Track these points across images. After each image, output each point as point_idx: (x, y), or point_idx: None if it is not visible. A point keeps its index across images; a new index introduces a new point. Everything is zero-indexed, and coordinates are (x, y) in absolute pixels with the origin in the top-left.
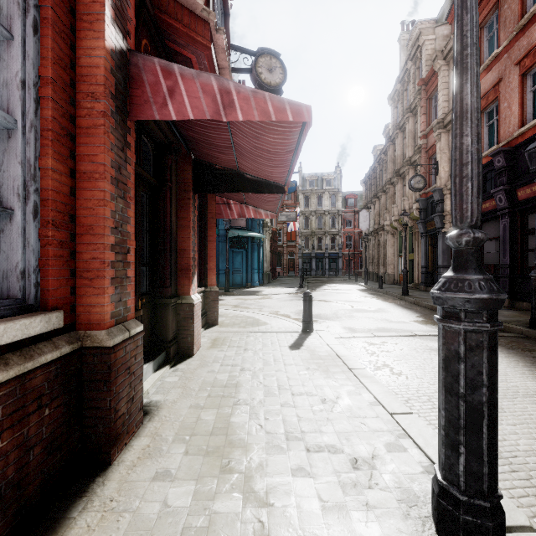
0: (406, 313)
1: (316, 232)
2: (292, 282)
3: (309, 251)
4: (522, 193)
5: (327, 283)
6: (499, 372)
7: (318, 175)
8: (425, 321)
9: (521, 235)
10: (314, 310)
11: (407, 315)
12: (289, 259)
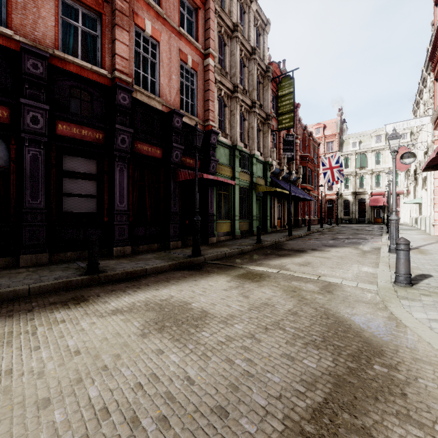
0: (156, 288)
1: None
2: None
3: None
4: (65, 128)
5: None
6: (306, 259)
7: None
8: (205, 276)
9: (56, 175)
10: (282, 394)
11: (174, 286)
12: None
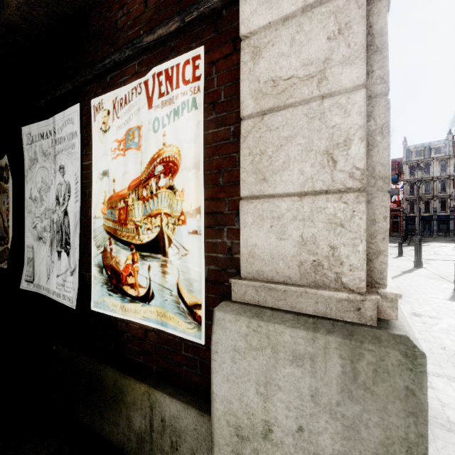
0: None
1: (422, 197)
2: (395, 240)
3: (414, 214)
4: None
5: (429, 242)
6: None
7: (425, 145)
8: None
9: None
10: (407, 253)
11: None
12: (392, 221)
